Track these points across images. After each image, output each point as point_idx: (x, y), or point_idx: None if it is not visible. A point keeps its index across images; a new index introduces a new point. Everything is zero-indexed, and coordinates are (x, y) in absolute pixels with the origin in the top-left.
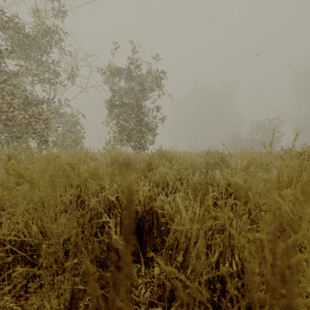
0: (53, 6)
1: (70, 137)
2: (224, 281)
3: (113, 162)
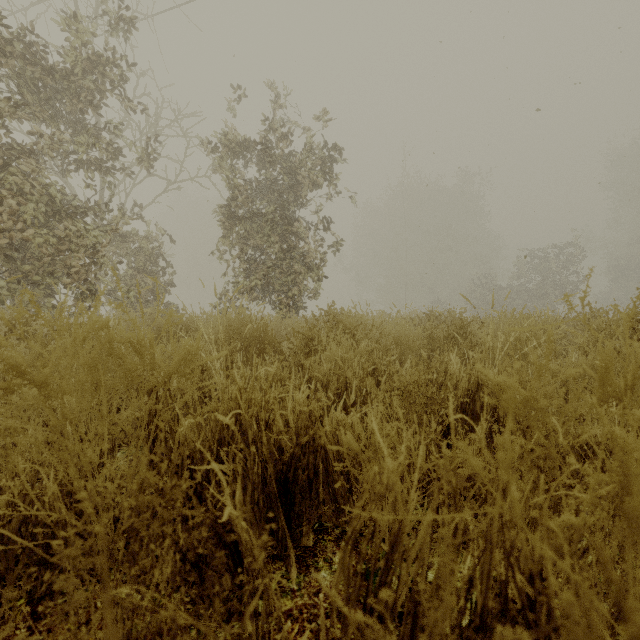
0: (108, 10)
1: (145, 284)
2: (489, 630)
3: (232, 337)
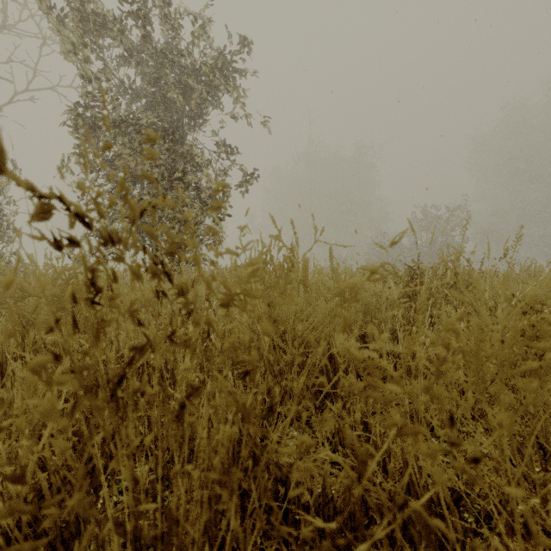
0: None
1: None
2: None
3: None
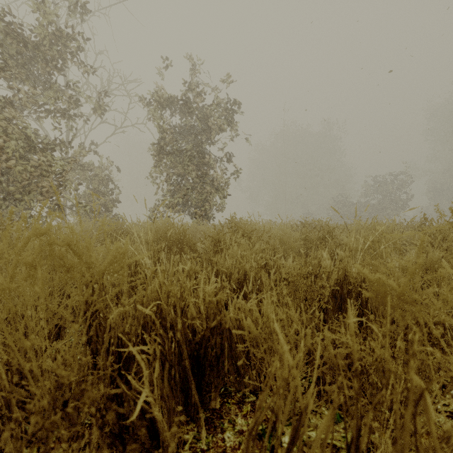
0: (71, 2)
1: (98, 200)
2: None
3: (160, 239)
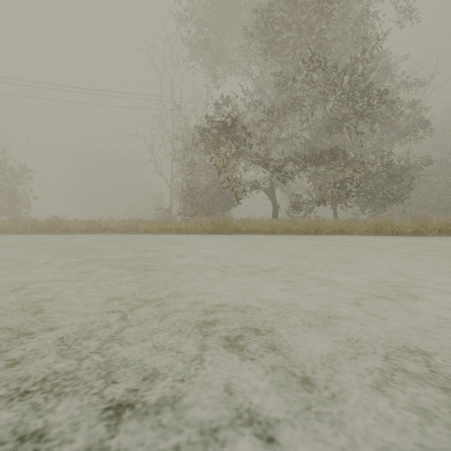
0: None
1: None
2: None
3: None
